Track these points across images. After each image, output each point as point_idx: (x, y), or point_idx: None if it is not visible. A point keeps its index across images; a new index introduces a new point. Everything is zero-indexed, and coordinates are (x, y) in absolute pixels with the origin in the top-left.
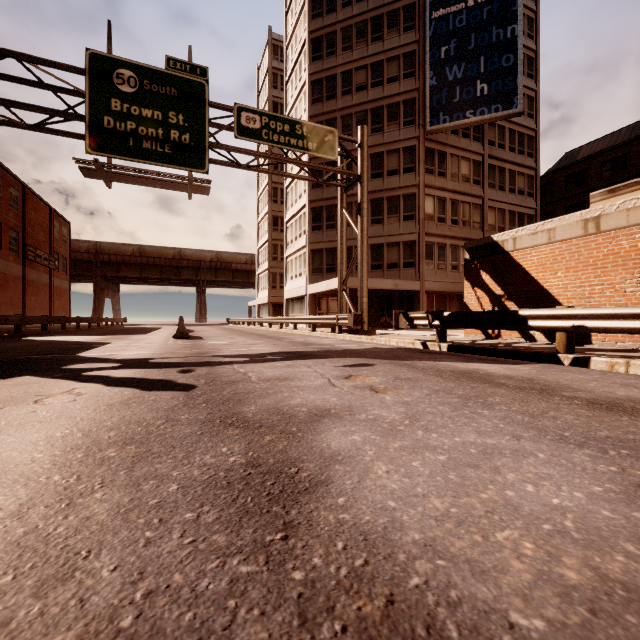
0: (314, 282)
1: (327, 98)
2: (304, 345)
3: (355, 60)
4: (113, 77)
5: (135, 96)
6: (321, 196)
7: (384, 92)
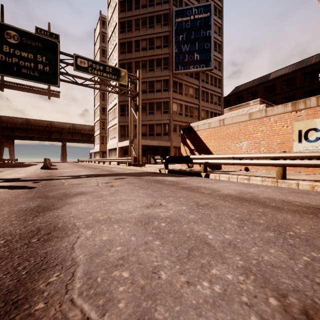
0: (121, 141)
1: (127, 52)
2: (106, 171)
3: (141, 35)
4: (4, 34)
5: (17, 45)
6: (125, 99)
7: (154, 52)
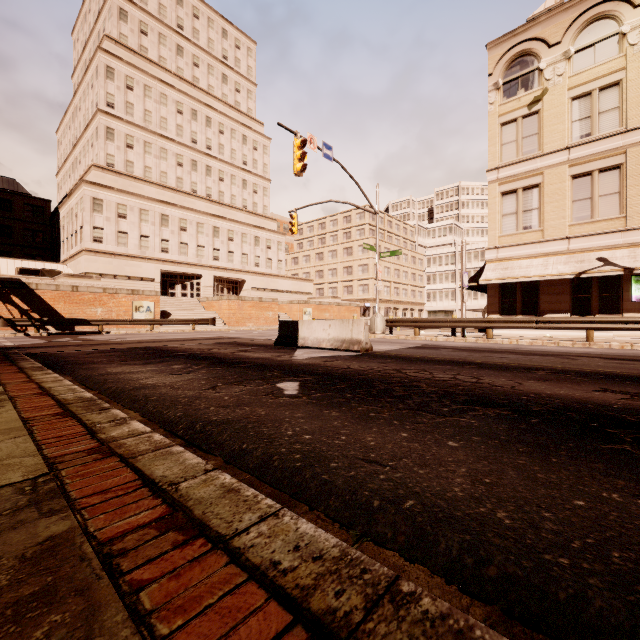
0: None
1: None
2: None
3: None
4: None
5: None
6: None
7: None
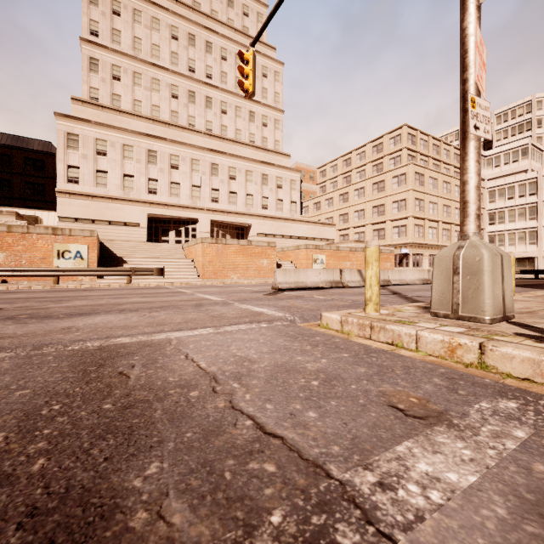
0: None
1: None
2: None
3: None
4: None
5: None
6: None
7: None
